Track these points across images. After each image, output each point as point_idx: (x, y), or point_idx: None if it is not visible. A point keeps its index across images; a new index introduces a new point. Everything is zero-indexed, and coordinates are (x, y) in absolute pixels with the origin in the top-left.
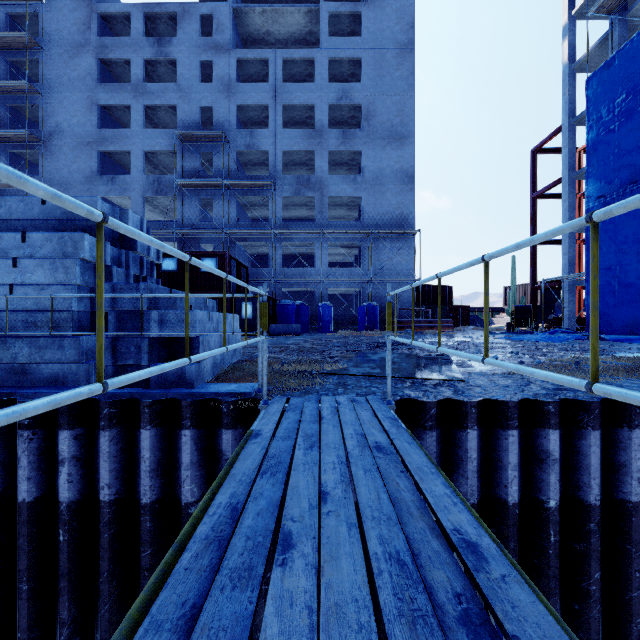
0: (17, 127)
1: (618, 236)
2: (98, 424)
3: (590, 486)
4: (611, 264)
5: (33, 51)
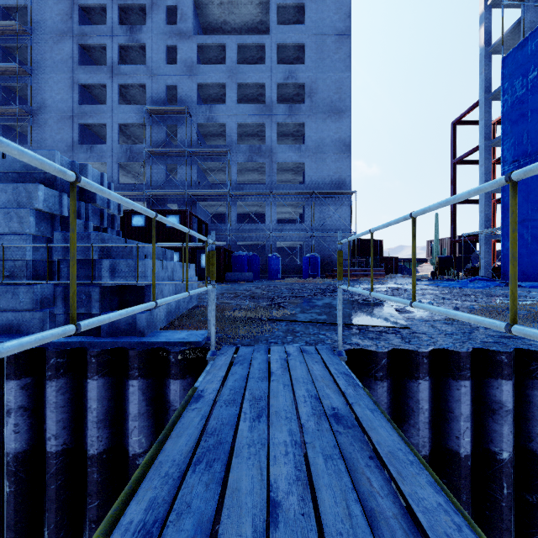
0: (9, 103)
1: (530, 195)
2: (45, 374)
3: None
4: (524, 220)
5: (23, 38)
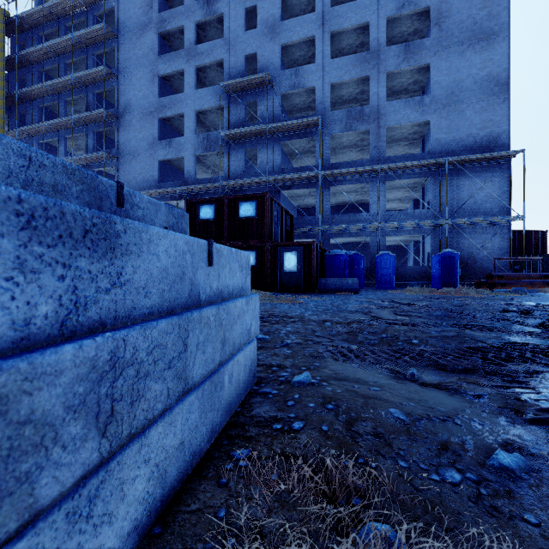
0: None
1: None
2: None
3: None
4: None
5: (111, 41)
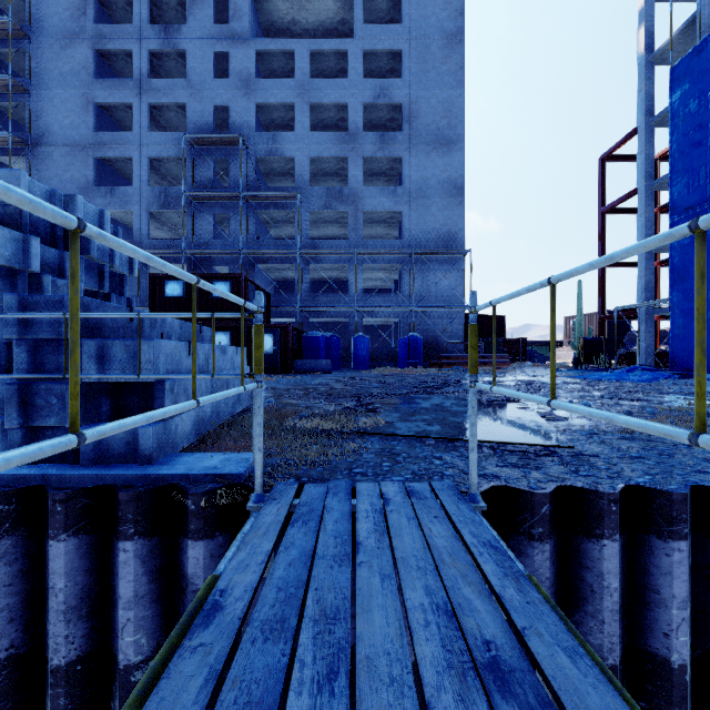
0: (1, 130)
1: None
2: None
3: None
4: None
5: (18, 41)
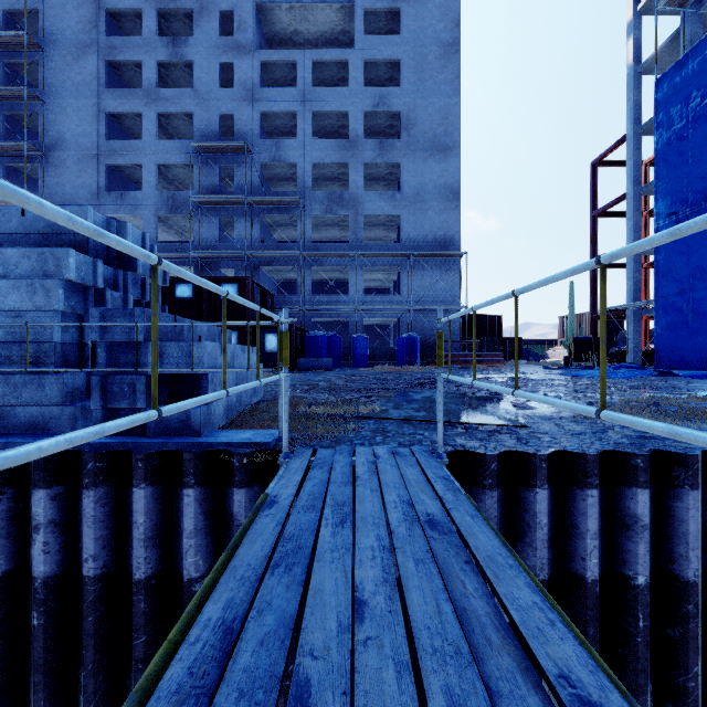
0: (15, 138)
1: (692, 258)
2: (81, 481)
3: (688, 559)
4: (684, 290)
5: (33, 52)
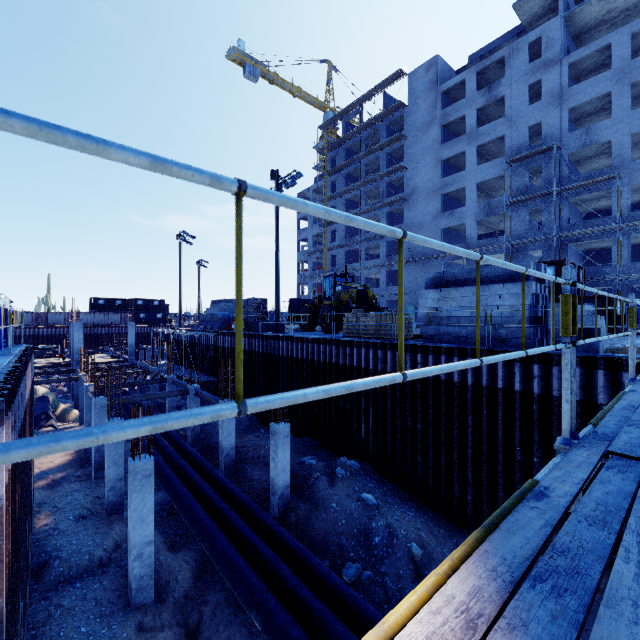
0: (390, 194)
1: None
2: (551, 364)
3: None
4: None
5: (401, 141)
